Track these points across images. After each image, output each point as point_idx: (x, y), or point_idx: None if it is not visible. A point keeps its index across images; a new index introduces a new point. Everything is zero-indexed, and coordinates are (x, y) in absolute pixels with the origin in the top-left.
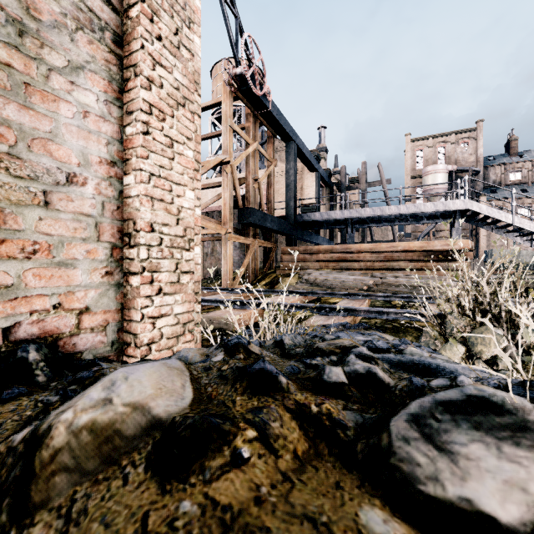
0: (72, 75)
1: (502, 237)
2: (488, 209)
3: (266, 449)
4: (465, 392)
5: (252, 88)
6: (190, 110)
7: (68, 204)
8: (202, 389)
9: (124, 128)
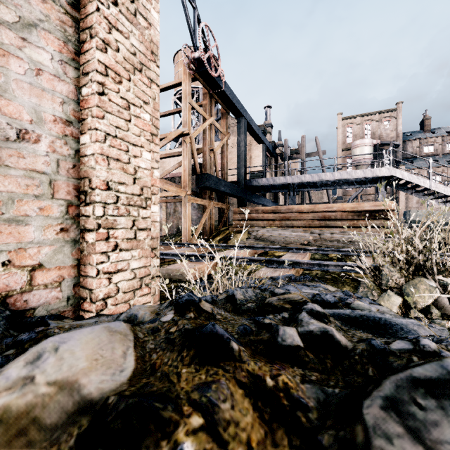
0: (23, 31)
1: (418, 200)
2: (409, 176)
3: (214, 442)
4: (448, 369)
5: (208, 70)
6: (147, 76)
7: (18, 161)
8: (146, 356)
9: (80, 88)
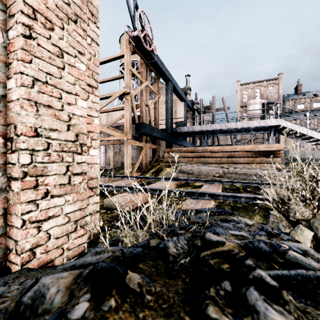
0: None
1: (293, 142)
2: (292, 125)
3: None
4: None
5: (144, 45)
6: (82, 28)
7: None
8: None
9: (7, 32)
